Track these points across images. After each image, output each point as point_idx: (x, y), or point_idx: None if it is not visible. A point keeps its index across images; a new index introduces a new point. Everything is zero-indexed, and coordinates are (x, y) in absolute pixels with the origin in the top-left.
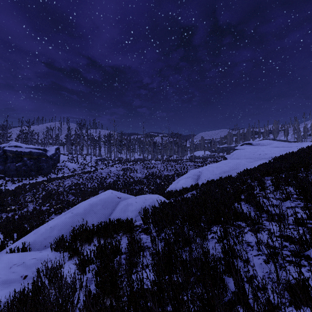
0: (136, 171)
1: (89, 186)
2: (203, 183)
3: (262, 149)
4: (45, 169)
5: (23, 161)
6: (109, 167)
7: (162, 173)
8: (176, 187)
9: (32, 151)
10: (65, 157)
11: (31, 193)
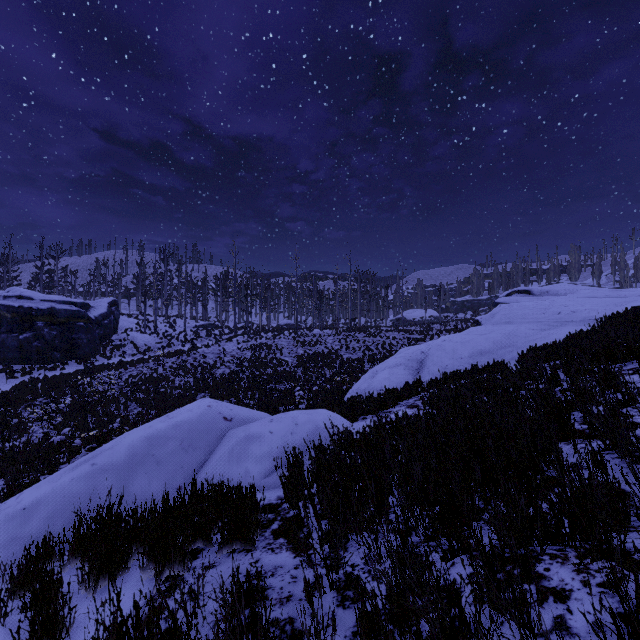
0: (280, 352)
1: (177, 384)
2: (432, 378)
3: (562, 303)
4: (84, 346)
5: (35, 328)
6: (223, 343)
7: (335, 356)
8: (369, 388)
9: (56, 307)
10: (130, 321)
11: (47, 399)
